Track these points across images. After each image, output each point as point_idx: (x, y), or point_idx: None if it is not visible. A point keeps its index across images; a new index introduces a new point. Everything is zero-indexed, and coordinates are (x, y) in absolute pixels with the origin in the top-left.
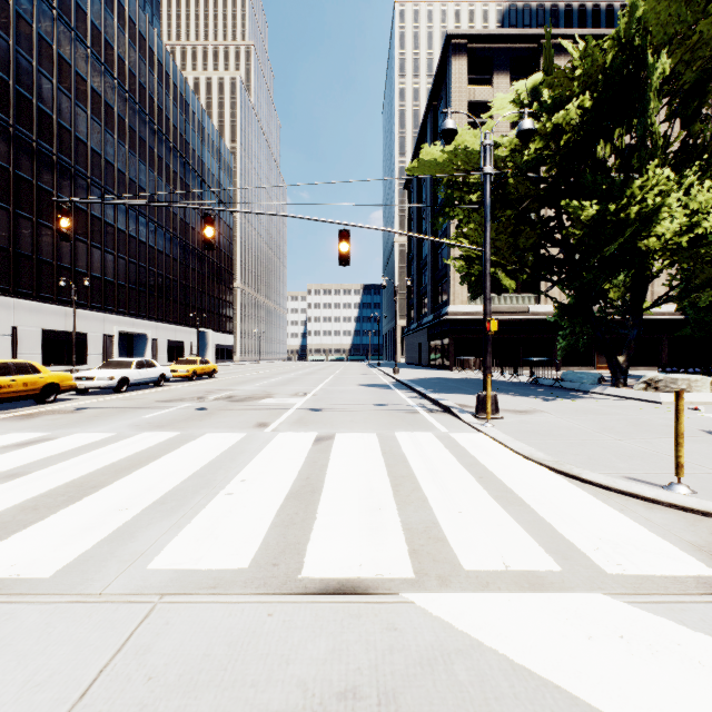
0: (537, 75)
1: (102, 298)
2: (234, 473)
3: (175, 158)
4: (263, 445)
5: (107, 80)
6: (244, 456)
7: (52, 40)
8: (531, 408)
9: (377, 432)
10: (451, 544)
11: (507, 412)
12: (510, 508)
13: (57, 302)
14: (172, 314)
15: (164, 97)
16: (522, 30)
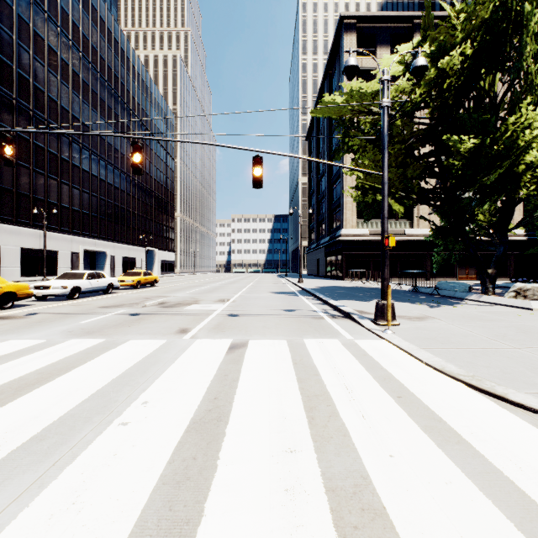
0: (417, 39)
1: (70, 224)
2: (139, 391)
3: (128, 115)
4: (178, 354)
5: (74, 53)
6: (156, 368)
7: (29, 20)
8: (422, 315)
9: (287, 338)
10: (395, 527)
11: (402, 318)
12: (448, 449)
13: (33, 226)
14: (126, 236)
15: (119, 68)
16: (399, 12)
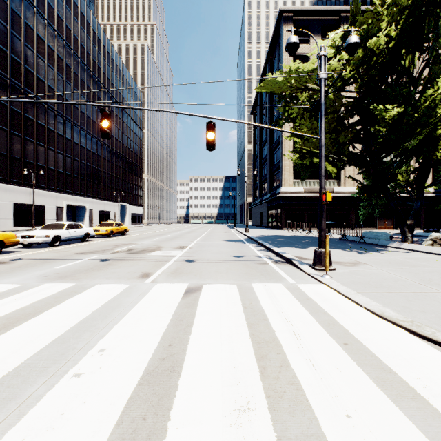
0: (345, 26)
1: (55, 183)
2: (98, 337)
3: (104, 93)
4: (138, 298)
5: (58, 41)
6: (117, 312)
7: (21, 13)
8: (353, 260)
9: (237, 283)
10: None
11: (337, 263)
12: (405, 406)
13: (24, 185)
14: (103, 193)
15: (97, 54)
16: (329, 7)
